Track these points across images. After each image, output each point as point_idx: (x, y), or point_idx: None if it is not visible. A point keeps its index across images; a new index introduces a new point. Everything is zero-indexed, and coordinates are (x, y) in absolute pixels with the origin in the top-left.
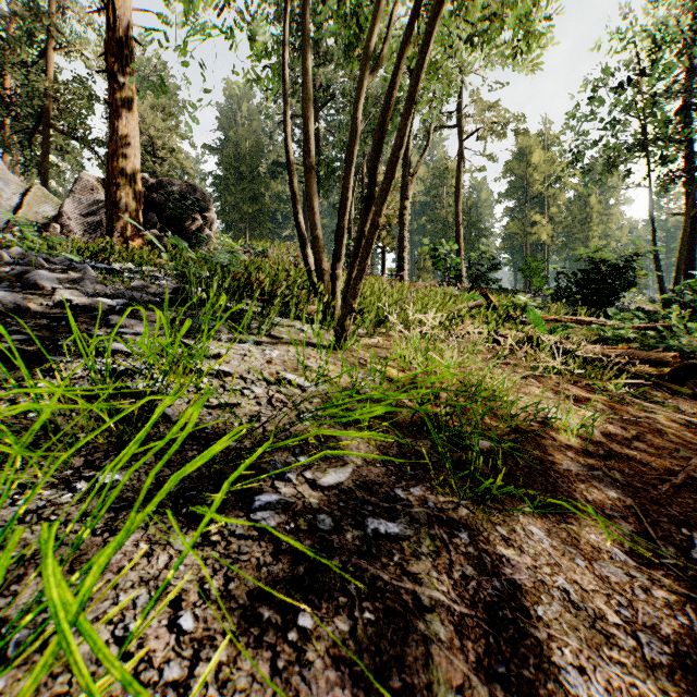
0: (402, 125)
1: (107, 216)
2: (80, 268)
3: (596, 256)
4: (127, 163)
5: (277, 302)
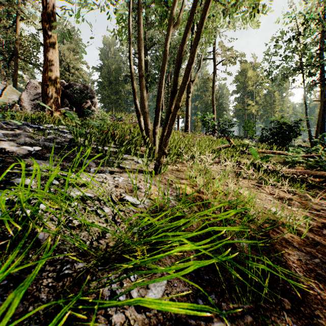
0: (192, 51)
1: (42, 100)
2: (22, 128)
3: (281, 121)
4: (52, 75)
5: (122, 149)
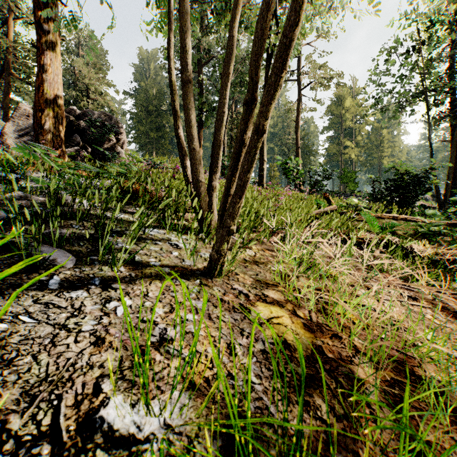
0: None
1: (34, 135)
2: None
3: (402, 169)
4: (51, 94)
5: (134, 226)
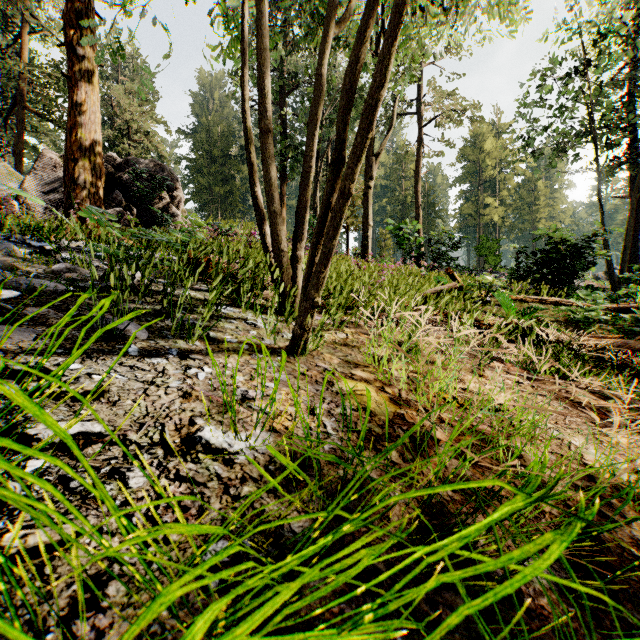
0: (383, 54)
1: (65, 192)
2: (2, 247)
3: (556, 236)
4: (87, 139)
5: (212, 296)
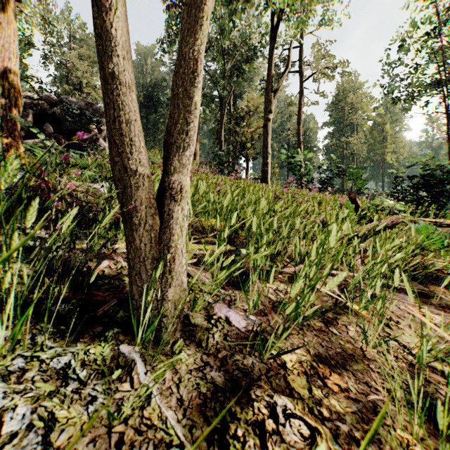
0: None
1: None
2: None
3: (433, 163)
4: (0, 68)
5: None
